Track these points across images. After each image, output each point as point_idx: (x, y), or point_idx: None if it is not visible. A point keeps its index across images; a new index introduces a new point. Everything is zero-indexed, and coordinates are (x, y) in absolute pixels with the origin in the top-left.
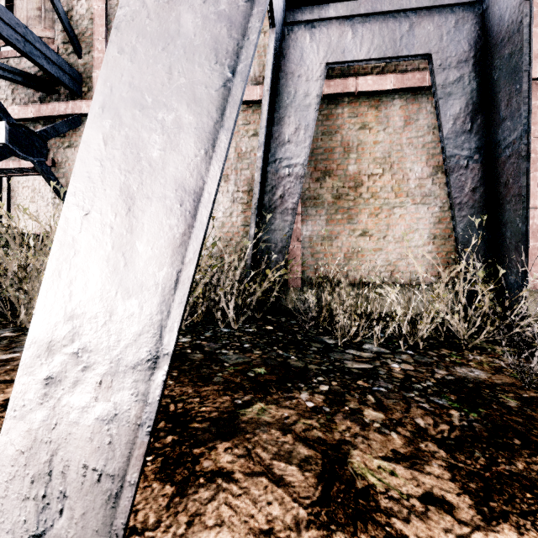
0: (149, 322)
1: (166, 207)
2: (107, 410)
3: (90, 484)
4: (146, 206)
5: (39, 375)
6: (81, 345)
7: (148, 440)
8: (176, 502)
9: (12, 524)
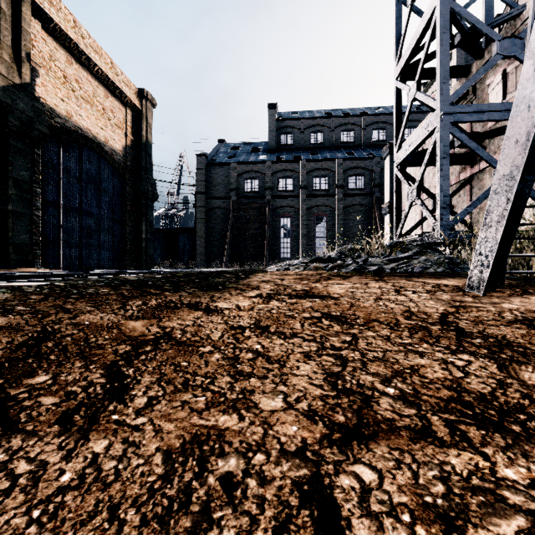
0: (495, 248)
1: (500, 221)
2: (486, 266)
3: (482, 280)
4: (497, 221)
5: (475, 260)
6: (483, 254)
7: (490, 269)
8: (506, 296)
9: (470, 288)
